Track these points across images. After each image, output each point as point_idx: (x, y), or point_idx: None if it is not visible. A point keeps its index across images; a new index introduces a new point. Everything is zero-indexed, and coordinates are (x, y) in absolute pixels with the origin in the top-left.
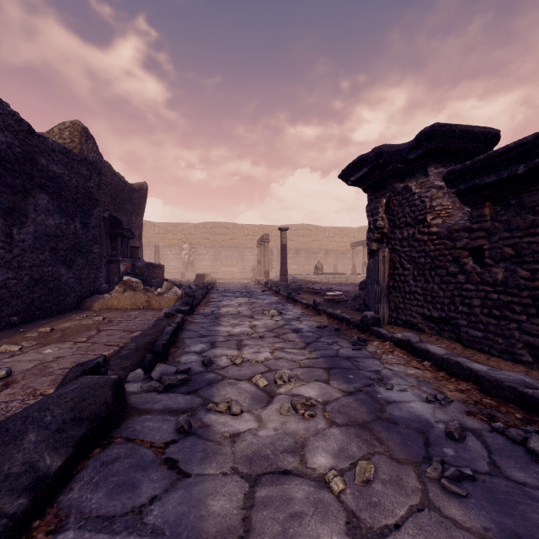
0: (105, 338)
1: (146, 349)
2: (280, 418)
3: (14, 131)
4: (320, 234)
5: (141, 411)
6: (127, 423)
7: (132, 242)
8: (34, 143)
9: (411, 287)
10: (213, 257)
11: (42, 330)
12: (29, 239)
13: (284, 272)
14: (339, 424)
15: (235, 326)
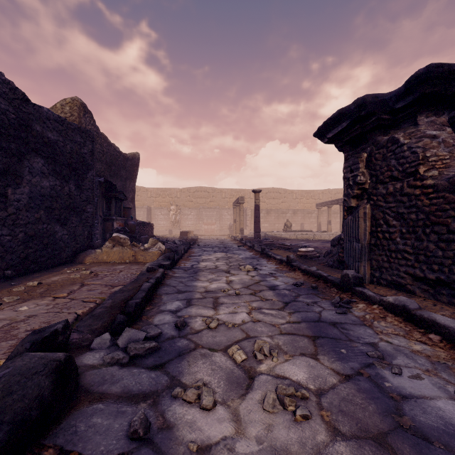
0: (85, 293)
1: (120, 307)
2: (263, 418)
3: (9, 99)
4: (288, 196)
5: (94, 396)
6: (71, 417)
7: (126, 204)
8: (29, 111)
9: (398, 245)
10: (196, 216)
11: (30, 284)
12: (24, 199)
13: (257, 229)
14: (345, 434)
15: (212, 281)
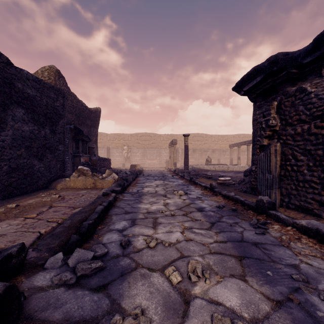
0: (51, 214)
1: (76, 227)
2: None
3: None
4: (208, 139)
5: (35, 323)
6: None
7: (91, 145)
8: (12, 72)
9: (305, 176)
10: (142, 154)
11: (9, 206)
12: (8, 140)
13: (186, 163)
14: None
15: (152, 204)
